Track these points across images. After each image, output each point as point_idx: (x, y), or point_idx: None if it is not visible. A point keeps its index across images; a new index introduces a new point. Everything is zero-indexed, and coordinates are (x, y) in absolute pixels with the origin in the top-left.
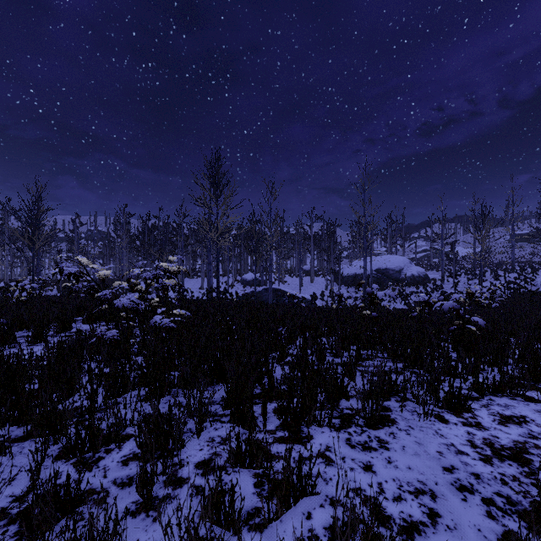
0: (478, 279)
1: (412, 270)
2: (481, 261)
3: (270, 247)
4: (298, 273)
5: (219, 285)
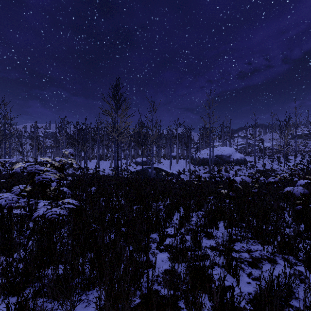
0: (278, 161)
1: (237, 155)
2: (284, 151)
3: (152, 142)
4: (169, 157)
5: (121, 165)
